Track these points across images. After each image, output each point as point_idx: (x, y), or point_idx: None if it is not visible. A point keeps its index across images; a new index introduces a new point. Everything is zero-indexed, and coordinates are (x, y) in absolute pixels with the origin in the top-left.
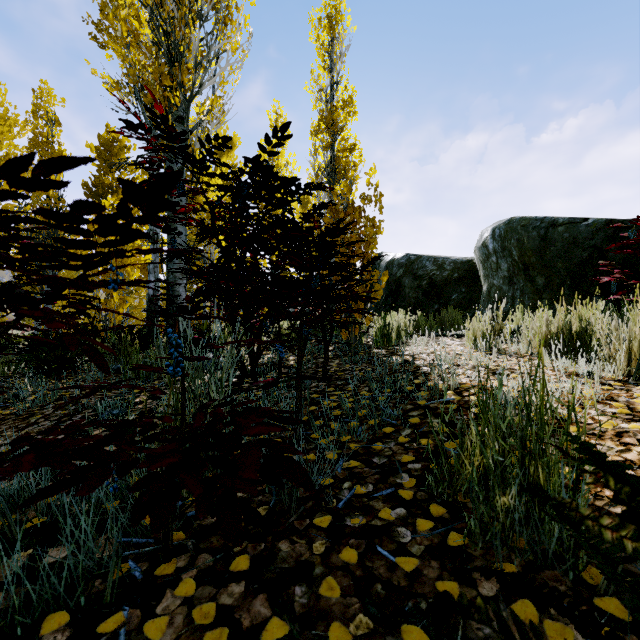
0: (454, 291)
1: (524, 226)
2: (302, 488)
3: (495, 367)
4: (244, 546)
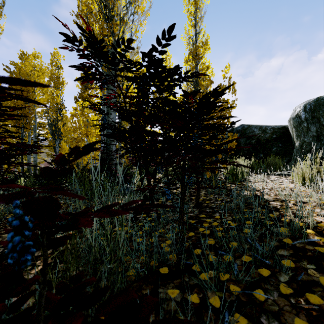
0: (274, 146)
1: None
2: None
3: None
4: None
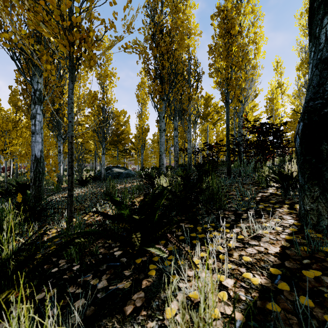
0: None
1: None
2: None
3: None
4: None
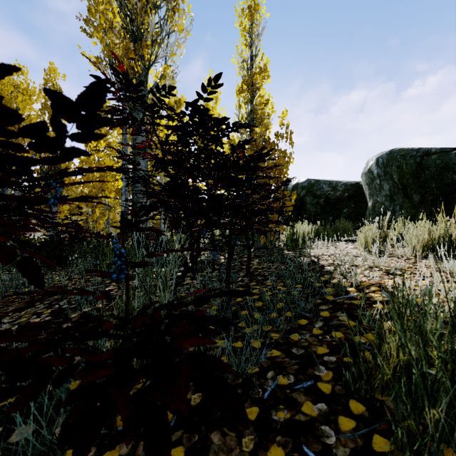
0: (345, 206)
1: (403, 155)
2: (231, 376)
3: (388, 268)
4: (180, 435)
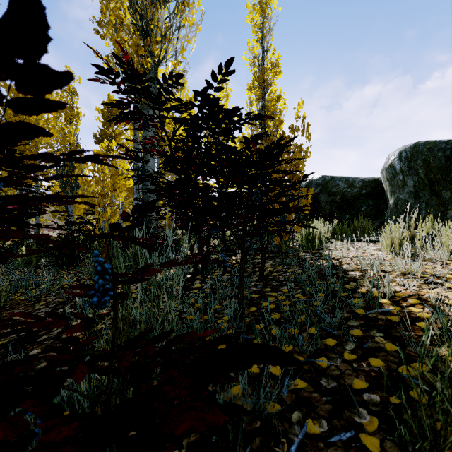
0: (363, 204)
1: (430, 148)
2: (247, 416)
3: (424, 275)
4: None
